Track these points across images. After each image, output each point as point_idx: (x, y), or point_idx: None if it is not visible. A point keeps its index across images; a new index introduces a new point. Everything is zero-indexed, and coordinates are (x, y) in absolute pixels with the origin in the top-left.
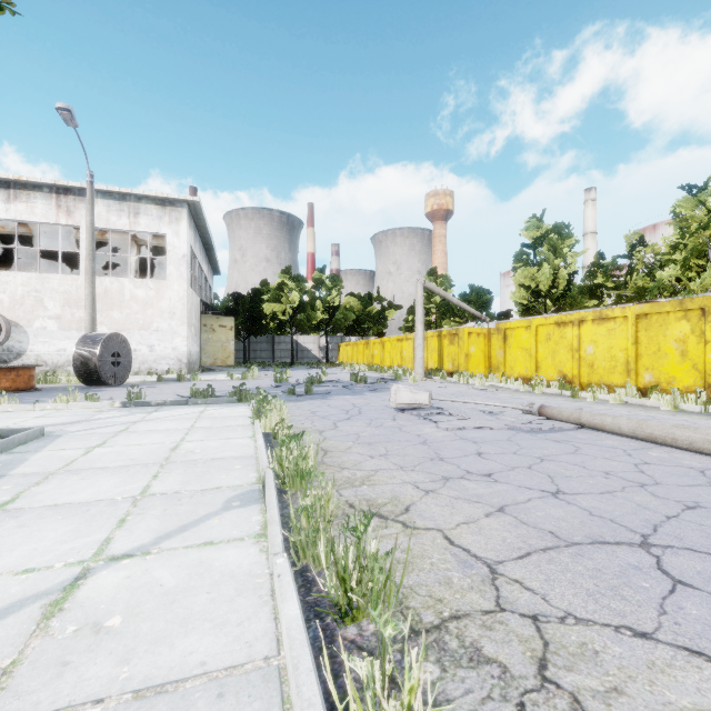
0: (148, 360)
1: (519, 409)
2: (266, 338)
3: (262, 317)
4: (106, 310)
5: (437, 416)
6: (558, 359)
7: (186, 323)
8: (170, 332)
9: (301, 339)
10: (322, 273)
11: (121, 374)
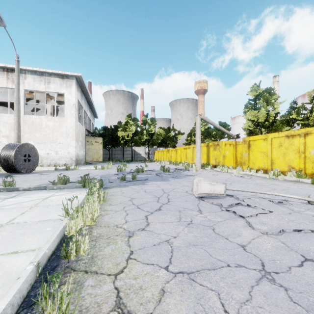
0: (55, 158)
1: (307, 200)
2: (120, 148)
3: (117, 138)
4: (32, 132)
5: (236, 206)
6: (287, 158)
7: (74, 139)
8: (66, 144)
9: (136, 149)
10: (146, 117)
11: (31, 167)
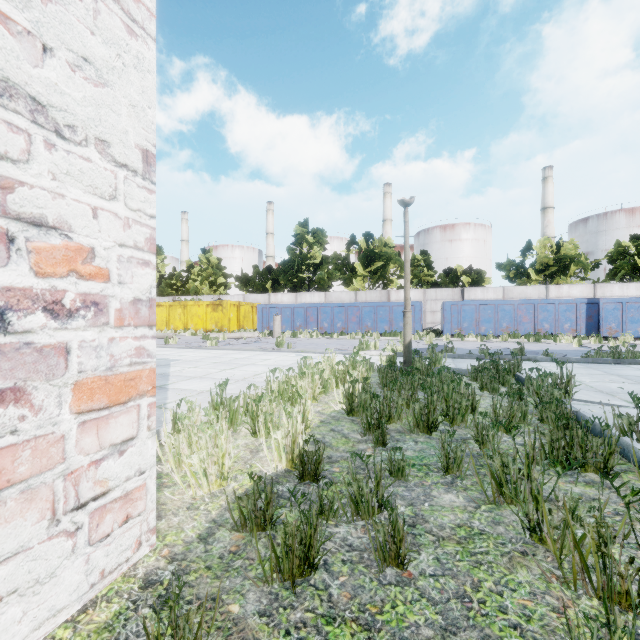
0: None
1: None
2: None
3: None
4: None
5: None
6: None
7: None
8: None
9: None
10: None
11: None
